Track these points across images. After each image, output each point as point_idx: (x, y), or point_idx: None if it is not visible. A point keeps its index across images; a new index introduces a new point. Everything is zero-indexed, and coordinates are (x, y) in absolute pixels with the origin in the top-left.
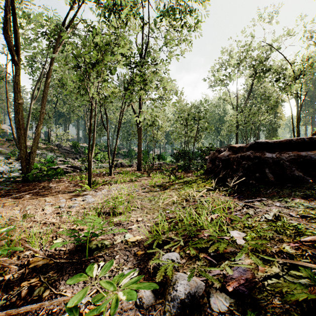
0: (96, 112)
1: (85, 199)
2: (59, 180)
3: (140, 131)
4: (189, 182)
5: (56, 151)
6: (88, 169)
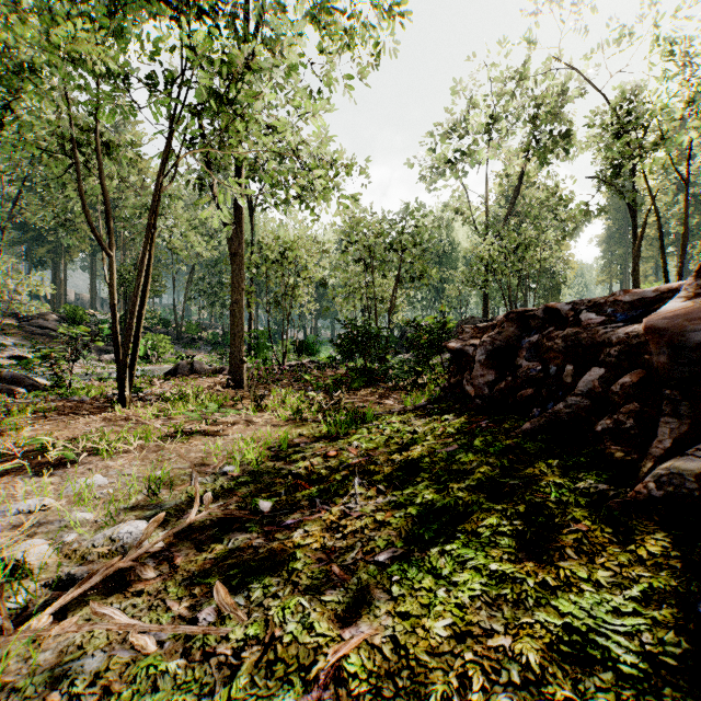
0: None
1: None
2: None
3: (240, 268)
4: (422, 460)
5: (10, 332)
6: None
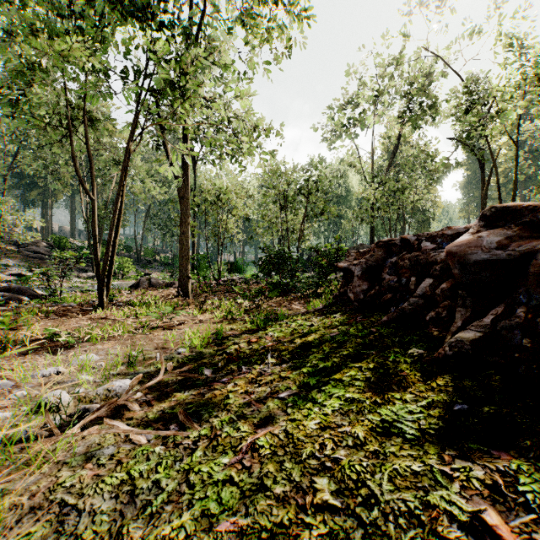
0: None
1: None
2: None
3: (186, 208)
4: (314, 342)
5: (11, 255)
6: None
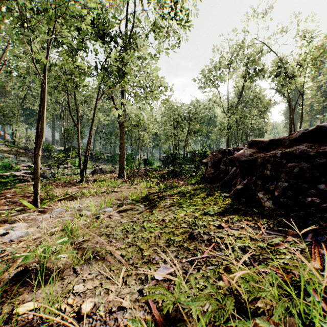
0: (45, 89)
1: (7, 232)
2: (1, 193)
3: (123, 130)
4: (187, 194)
5: (22, 155)
6: (34, 177)
